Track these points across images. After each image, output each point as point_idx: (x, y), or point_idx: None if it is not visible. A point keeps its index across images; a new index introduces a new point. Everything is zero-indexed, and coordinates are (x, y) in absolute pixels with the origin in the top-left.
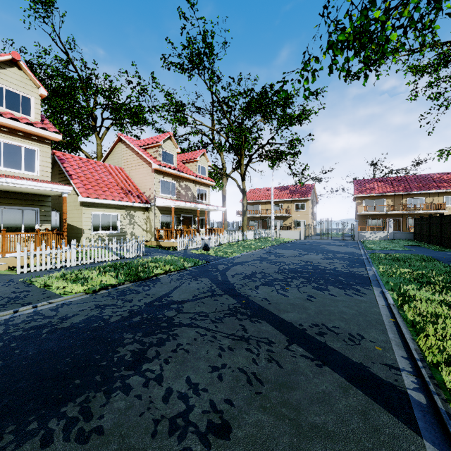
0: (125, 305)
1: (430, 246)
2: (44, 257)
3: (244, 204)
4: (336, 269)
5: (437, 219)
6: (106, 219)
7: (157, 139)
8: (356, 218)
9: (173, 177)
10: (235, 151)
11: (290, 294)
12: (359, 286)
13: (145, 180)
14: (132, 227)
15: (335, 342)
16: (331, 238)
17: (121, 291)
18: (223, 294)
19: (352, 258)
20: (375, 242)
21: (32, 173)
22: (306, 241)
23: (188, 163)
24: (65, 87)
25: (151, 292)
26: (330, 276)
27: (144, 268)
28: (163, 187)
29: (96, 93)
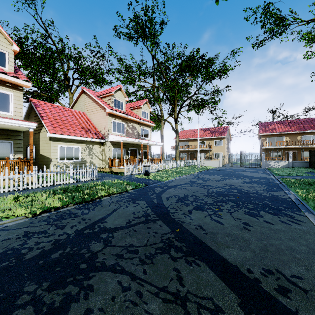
0: (55, 233)
1: None
2: (7, 181)
3: (176, 140)
4: (258, 193)
5: None
6: (69, 151)
7: (110, 90)
8: (261, 151)
9: (122, 119)
10: (170, 101)
11: (224, 220)
12: (290, 211)
13: (101, 121)
14: (91, 157)
15: (312, 311)
16: (243, 166)
17: (61, 214)
18: (157, 220)
19: (267, 182)
20: (279, 169)
21: (7, 113)
22: (224, 168)
23: (134, 109)
24: (46, 55)
25: (88, 216)
26: (256, 200)
27: (91, 190)
28: (114, 127)
29: (68, 59)
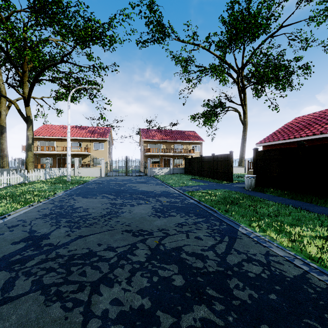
0: None
1: (207, 179)
2: None
3: (28, 135)
4: (231, 263)
5: (209, 158)
6: None
7: None
8: (144, 158)
9: None
10: (13, 63)
11: None
12: None
13: None
14: None
15: None
16: (129, 174)
17: None
18: None
19: (185, 204)
20: (166, 177)
21: None
22: (109, 179)
23: None
24: None
25: None
26: None
27: None
28: None
29: None
